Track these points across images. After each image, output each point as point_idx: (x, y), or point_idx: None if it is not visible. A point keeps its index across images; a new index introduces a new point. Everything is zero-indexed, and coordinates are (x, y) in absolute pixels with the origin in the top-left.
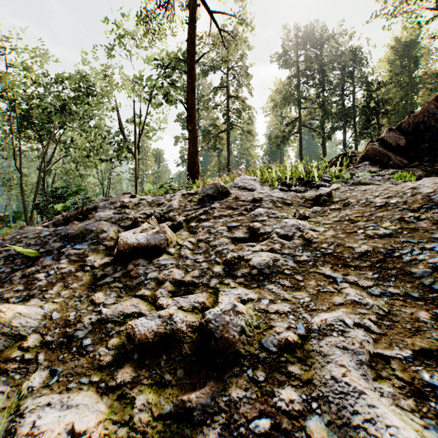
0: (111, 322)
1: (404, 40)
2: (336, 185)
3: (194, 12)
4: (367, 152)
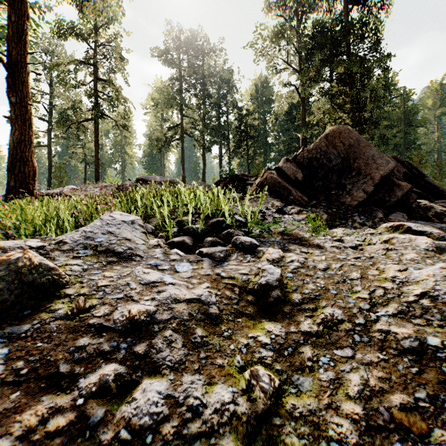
0: None
1: (263, 80)
2: (275, 251)
3: None
4: (265, 181)
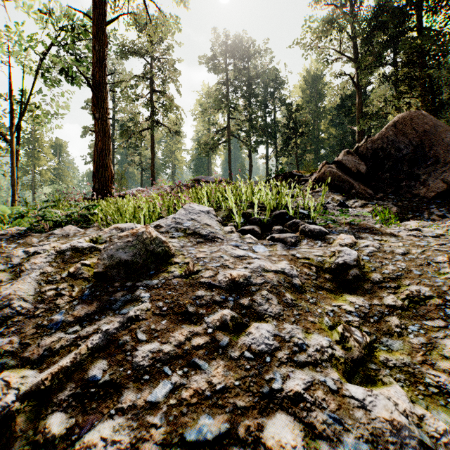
0: None
1: (312, 73)
2: (347, 237)
3: None
4: (323, 175)
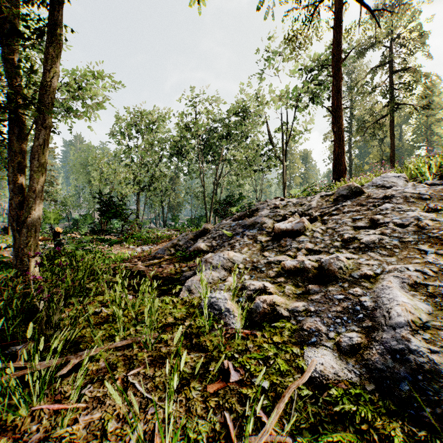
0: (273, 263)
1: None
2: None
3: (340, 13)
4: None
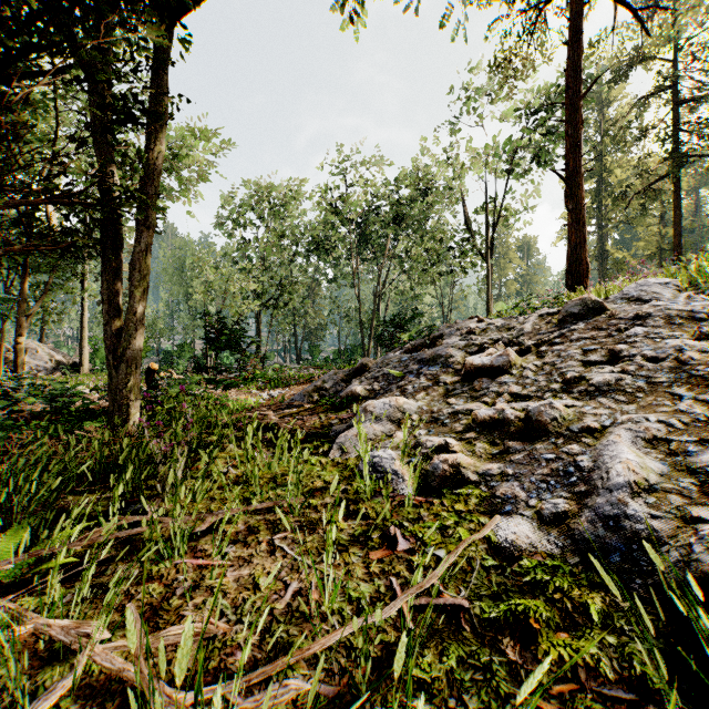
0: (461, 414)
1: None
2: None
3: (579, 19)
4: None
